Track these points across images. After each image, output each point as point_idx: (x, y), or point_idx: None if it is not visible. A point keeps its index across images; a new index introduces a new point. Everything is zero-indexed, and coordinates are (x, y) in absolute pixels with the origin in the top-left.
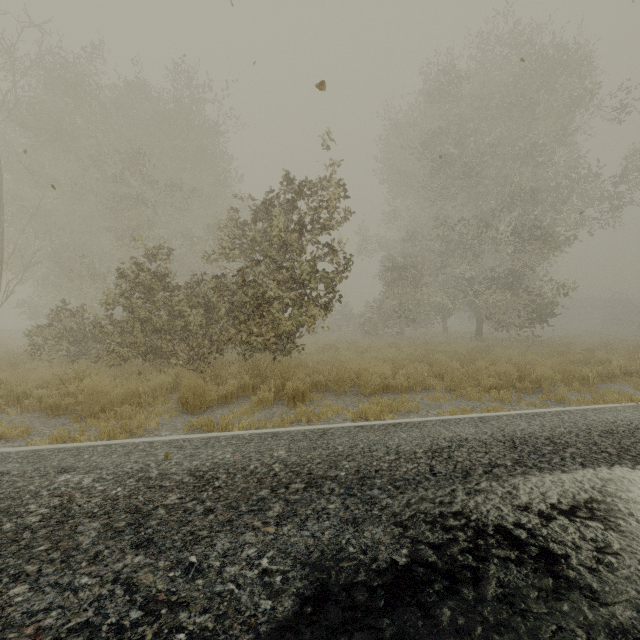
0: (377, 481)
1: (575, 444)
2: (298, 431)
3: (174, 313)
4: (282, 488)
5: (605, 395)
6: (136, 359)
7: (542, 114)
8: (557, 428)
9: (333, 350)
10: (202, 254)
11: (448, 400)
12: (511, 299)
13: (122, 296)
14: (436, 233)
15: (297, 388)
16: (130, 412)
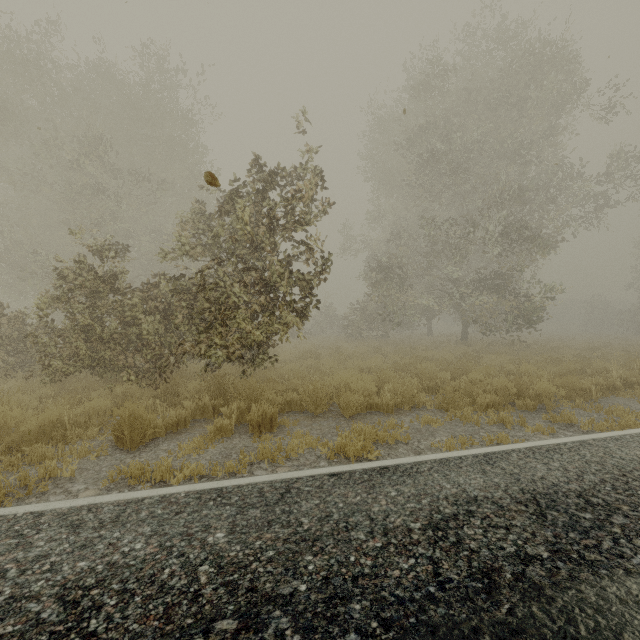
0: (355, 607)
1: (619, 507)
2: (254, 486)
3: (126, 320)
4: (198, 634)
5: (615, 414)
6: (86, 371)
7: (530, 111)
8: (584, 474)
9: (314, 357)
10: (160, 251)
11: (442, 424)
12: (496, 301)
13: (58, 300)
14: (421, 233)
15: (264, 413)
16: (44, 452)
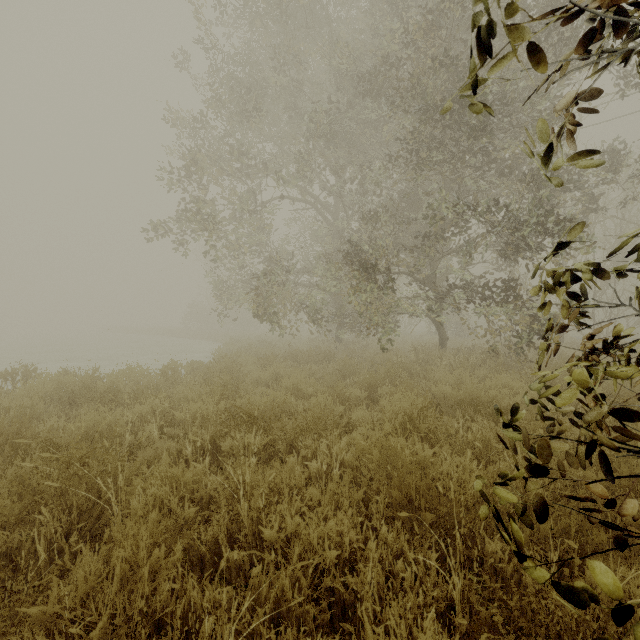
0: None
1: None
2: None
3: None
4: None
5: None
6: None
7: None
8: None
9: None
10: None
11: None
12: None
13: None
14: None
15: None
16: None
